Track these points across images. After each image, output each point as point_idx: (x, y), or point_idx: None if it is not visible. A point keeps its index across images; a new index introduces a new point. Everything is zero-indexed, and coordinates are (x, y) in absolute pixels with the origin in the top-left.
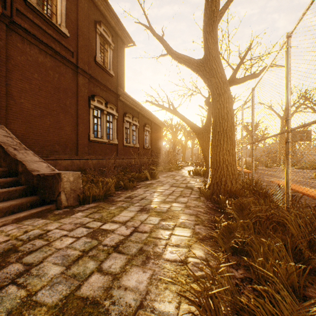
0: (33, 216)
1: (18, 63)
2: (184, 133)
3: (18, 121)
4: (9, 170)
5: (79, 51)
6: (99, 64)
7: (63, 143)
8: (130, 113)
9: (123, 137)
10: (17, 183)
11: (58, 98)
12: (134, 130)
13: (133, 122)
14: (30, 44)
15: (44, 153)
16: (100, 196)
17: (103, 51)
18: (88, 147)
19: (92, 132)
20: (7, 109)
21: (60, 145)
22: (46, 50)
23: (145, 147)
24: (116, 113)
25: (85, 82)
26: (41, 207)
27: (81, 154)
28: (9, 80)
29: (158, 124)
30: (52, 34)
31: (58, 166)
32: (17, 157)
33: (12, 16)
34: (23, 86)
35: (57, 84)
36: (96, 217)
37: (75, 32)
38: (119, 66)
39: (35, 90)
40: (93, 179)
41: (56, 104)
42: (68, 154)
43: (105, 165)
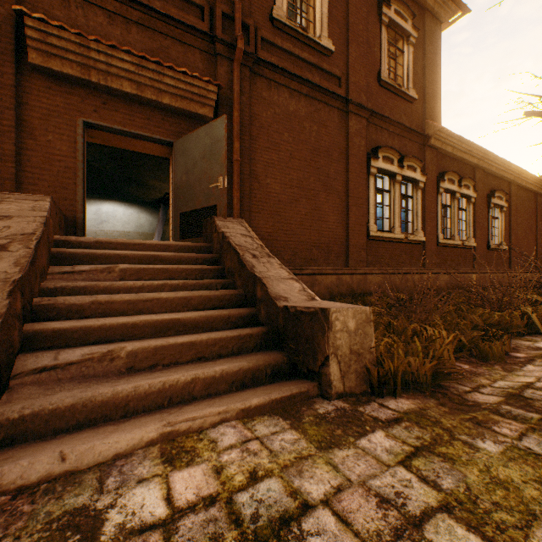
0: (274, 406)
1: (262, 123)
2: None
3: (263, 214)
4: (244, 293)
5: (349, 71)
6: (386, 85)
7: (324, 246)
8: (453, 172)
9: (437, 226)
10: (254, 320)
11: (315, 168)
12: (462, 208)
13: (459, 190)
14: (278, 88)
15: (296, 263)
16: (422, 377)
17: (394, 55)
18: (365, 250)
19: (372, 220)
20: (250, 197)
21: (319, 250)
22: (299, 88)
23: (491, 247)
24: (421, 176)
25: (360, 126)
26: (289, 385)
27: (353, 265)
28: (253, 152)
29: (529, 187)
30: (308, 59)
31: (316, 285)
32: (254, 271)
33: (255, 53)
34: (269, 158)
35: (315, 142)
36: (444, 487)
37: (343, 40)
38: (427, 75)
39: (284, 160)
40: (388, 322)
41: (313, 179)
42: (331, 265)
43: (398, 286)
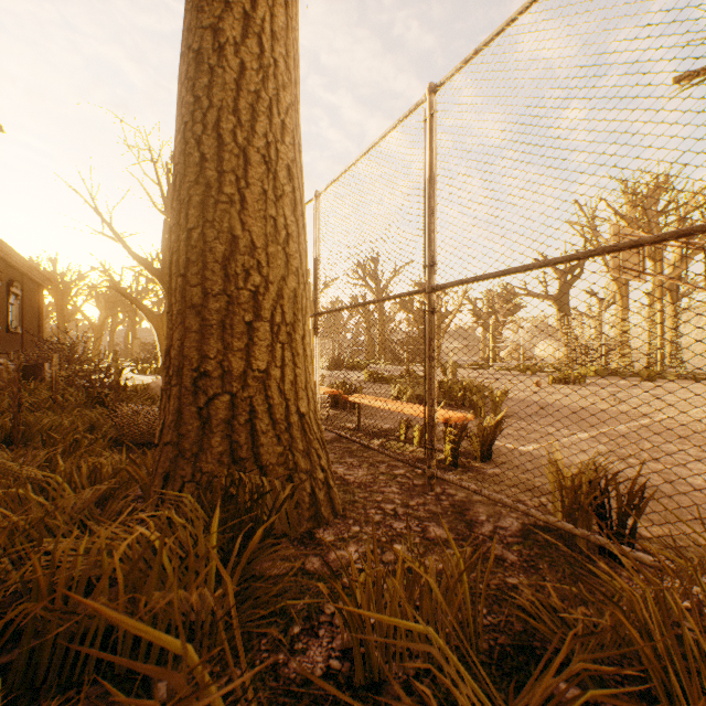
0: None
1: None
2: (98, 300)
3: None
4: None
5: None
6: None
7: None
8: None
9: None
10: None
11: None
12: None
13: None
14: None
15: None
16: None
17: None
18: None
19: None
20: None
21: None
22: None
23: (12, 330)
24: None
25: None
26: None
27: None
28: None
29: (38, 280)
30: None
31: None
32: None
33: None
34: None
35: None
36: None
37: None
38: None
39: None
40: None
41: None
42: None
43: None
